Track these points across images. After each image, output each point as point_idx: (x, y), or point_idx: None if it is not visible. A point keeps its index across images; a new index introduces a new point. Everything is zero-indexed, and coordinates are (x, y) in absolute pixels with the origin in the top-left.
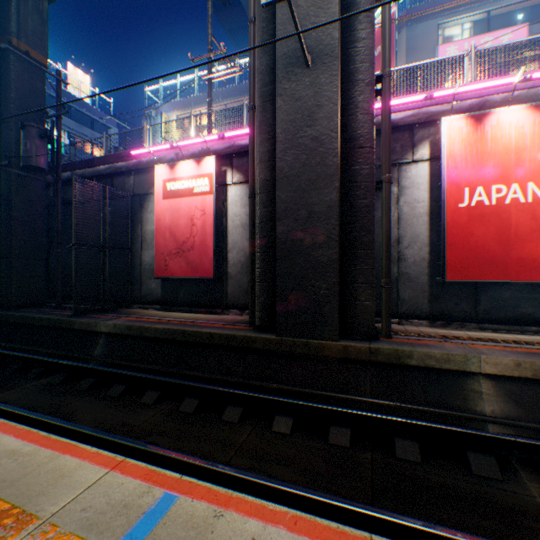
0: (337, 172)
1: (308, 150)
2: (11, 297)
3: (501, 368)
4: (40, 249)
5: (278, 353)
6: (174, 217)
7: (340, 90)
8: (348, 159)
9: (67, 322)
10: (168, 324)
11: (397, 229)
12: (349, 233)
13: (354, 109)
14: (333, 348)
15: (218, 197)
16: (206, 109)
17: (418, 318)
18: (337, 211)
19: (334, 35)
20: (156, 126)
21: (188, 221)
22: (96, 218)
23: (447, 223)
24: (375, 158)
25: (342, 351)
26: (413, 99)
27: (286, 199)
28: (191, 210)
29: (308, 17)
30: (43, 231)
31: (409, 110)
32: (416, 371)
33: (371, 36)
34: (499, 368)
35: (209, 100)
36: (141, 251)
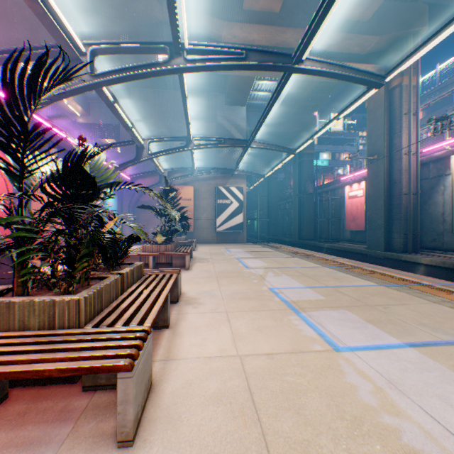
0: (382, 194)
1: (375, 187)
2: (303, 236)
3: (426, 262)
4: (311, 220)
5: (367, 255)
6: (350, 206)
7: (388, 163)
8: (390, 187)
9: (316, 244)
10: (341, 245)
11: (442, 207)
12: (391, 214)
13: (392, 169)
14: (381, 253)
15: None
16: None
17: (451, 251)
18: (382, 207)
19: (382, 147)
20: None
21: (355, 208)
22: (328, 207)
23: (453, 205)
24: (431, 173)
25: (383, 255)
26: (452, 141)
27: (369, 203)
28: (356, 203)
29: (375, 142)
30: (312, 213)
31: (445, 149)
32: (403, 262)
33: (398, 141)
34: (425, 262)
35: None
36: (342, 220)
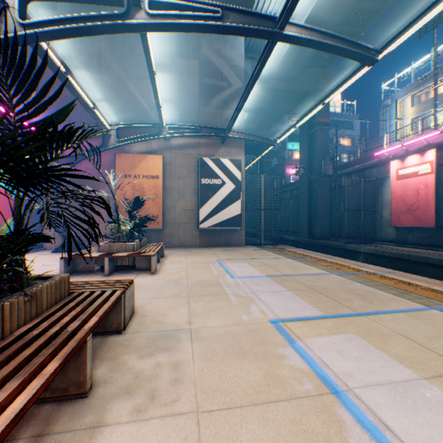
0: None
1: None
2: (315, 234)
3: None
4: (326, 212)
5: None
6: (402, 190)
7: None
8: None
9: (343, 246)
10: (397, 251)
11: None
12: None
13: None
14: None
15: (439, 173)
16: (441, 78)
17: None
18: None
19: None
20: (390, 112)
21: (413, 192)
22: (352, 194)
23: None
24: None
25: None
26: None
27: None
28: (415, 185)
29: None
30: (327, 203)
31: None
32: None
33: None
34: None
35: (433, 104)
36: (380, 211)
